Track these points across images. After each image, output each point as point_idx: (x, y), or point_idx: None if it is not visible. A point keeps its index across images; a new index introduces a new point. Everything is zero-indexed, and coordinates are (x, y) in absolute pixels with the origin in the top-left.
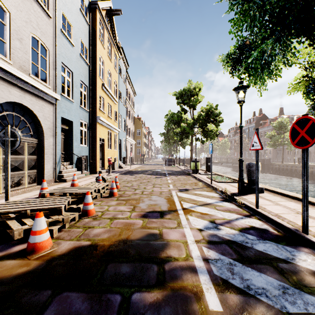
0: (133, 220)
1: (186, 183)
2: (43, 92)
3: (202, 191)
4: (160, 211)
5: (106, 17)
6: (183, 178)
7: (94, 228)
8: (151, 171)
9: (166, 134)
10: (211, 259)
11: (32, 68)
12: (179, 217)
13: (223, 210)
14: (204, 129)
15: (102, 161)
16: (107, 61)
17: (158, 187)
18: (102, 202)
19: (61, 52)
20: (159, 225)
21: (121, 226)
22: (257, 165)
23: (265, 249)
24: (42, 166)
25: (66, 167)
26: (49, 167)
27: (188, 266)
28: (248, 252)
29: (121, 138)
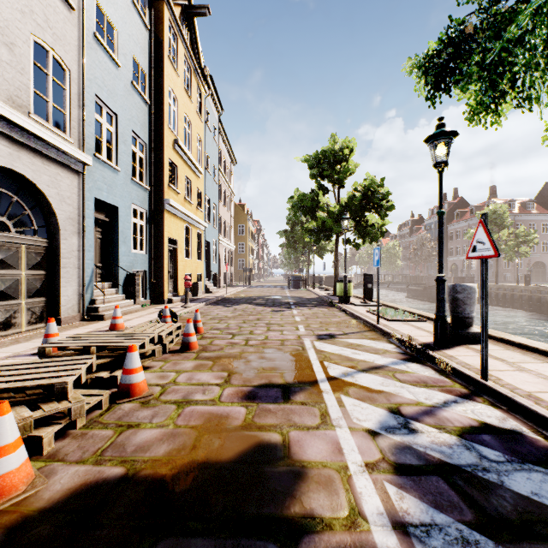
0: (226, 408)
1: (330, 322)
2: (57, 150)
3: (361, 338)
4: (282, 385)
5: (181, 19)
6: (322, 312)
7: (140, 428)
8: (264, 298)
9: (289, 232)
10: (414, 523)
11: (40, 105)
12: (323, 400)
13: (411, 383)
14: (358, 223)
15: (173, 280)
16: (183, 98)
17: (276, 330)
18: (165, 362)
19: (95, 77)
20: (282, 419)
21: (200, 423)
22: (484, 289)
23: (535, 492)
24: (55, 291)
25: (103, 292)
26: (70, 292)
27: (358, 547)
28: (497, 501)
29: (209, 239)
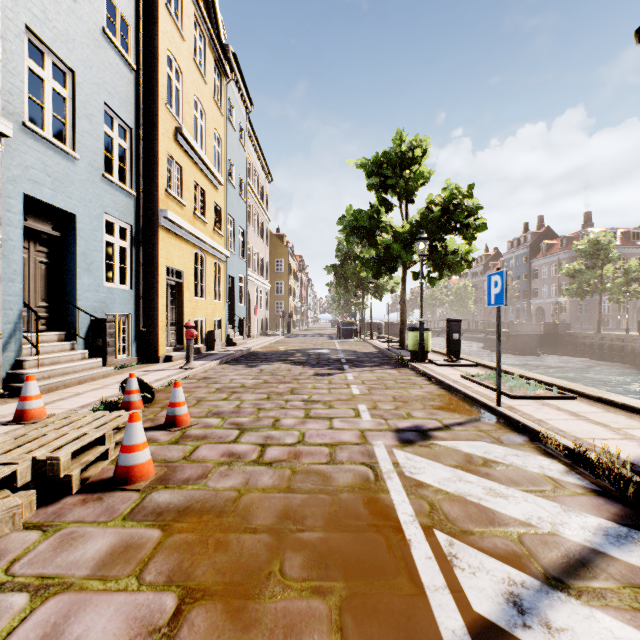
0: None
1: (409, 397)
2: None
3: (481, 440)
4: None
5: None
6: (392, 377)
7: None
8: (305, 352)
9: (339, 267)
10: None
11: None
12: None
13: None
14: (435, 250)
15: (177, 328)
16: (193, 74)
17: (321, 417)
18: (44, 534)
19: None
20: None
21: None
22: None
23: None
24: None
25: (37, 349)
26: None
27: None
28: None
29: (233, 274)
